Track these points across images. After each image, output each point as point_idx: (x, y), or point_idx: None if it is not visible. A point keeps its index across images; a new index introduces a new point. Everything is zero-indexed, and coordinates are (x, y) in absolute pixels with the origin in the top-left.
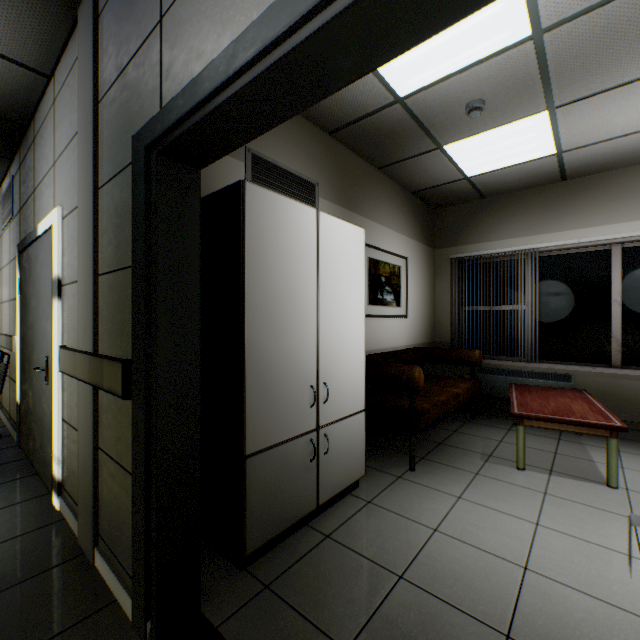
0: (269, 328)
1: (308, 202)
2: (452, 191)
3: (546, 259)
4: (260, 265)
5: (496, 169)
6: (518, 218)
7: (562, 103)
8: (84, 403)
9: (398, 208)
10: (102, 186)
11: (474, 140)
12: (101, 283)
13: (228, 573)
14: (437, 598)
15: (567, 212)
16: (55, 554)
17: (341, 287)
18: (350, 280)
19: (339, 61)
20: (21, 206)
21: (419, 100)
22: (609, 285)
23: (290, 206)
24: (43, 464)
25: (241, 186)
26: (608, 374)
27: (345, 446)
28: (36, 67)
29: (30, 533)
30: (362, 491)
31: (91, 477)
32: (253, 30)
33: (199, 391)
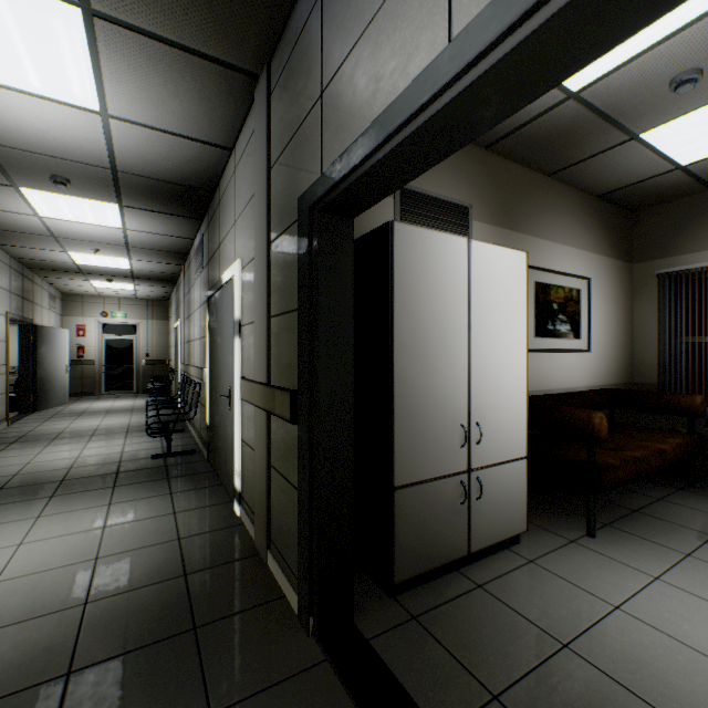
0: (417, 364)
1: (460, 228)
2: (658, 187)
3: None
4: (408, 302)
5: None
6: None
7: None
8: (259, 426)
9: (576, 218)
10: (273, 241)
11: (688, 119)
12: (272, 324)
13: (377, 597)
14: (611, 679)
15: None
16: (239, 550)
17: (496, 319)
18: (507, 311)
19: (480, 113)
20: (209, 259)
21: (600, 89)
22: None
23: (438, 239)
24: (227, 476)
25: (389, 227)
26: None
27: (501, 494)
28: (223, 144)
29: (221, 530)
30: (523, 548)
31: (265, 489)
32: (400, 101)
33: (352, 421)
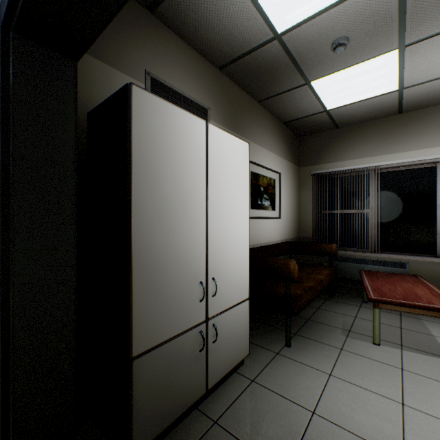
0: (158, 230)
1: None
2: (314, 122)
3: (385, 174)
4: (148, 169)
5: (350, 103)
6: (364, 143)
7: (411, 41)
8: None
9: (273, 134)
10: None
11: (335, 76)
12: None
13: None
14: None
15: (402, 138)
16: None
17: (228, 192)
18: (236, 187)
19: None
20: None
21: (294, 36)
22: (435, 194)
23: (180, 115)
24: None
25: (128, 89)
26: (435, 262)
27: (232, 332)
28: None
29: None
30: (246, 369)
31: None
32: None
33: (73, 300)
